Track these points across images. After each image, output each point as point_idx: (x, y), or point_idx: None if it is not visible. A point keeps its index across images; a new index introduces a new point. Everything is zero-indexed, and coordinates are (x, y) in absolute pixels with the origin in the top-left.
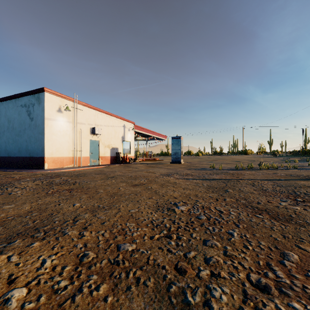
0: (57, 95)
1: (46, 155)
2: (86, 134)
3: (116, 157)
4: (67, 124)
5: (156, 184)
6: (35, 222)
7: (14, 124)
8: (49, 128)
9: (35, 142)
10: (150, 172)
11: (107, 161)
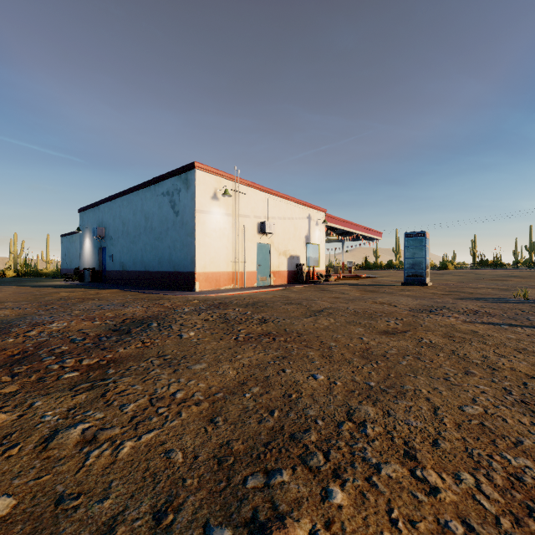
0: (212, 172)
1: (197, 269)
2: (251, 234)
3: (296, 272)
4: (224, 219)
5: (433, 334)
6: (274, 415)
7: (153, 222)
8: (201, 225)
9: (181, 249)
10: (383, 304)
11: (282, 278)
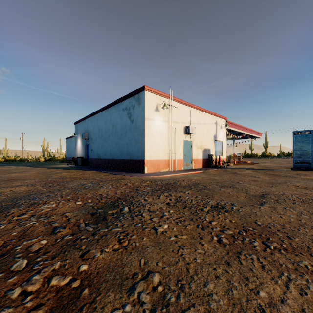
0: (155, 92)
1: (146, 158)
2: (180, 134)
3: (208, 160)
4: (163, 124)
5: None
6: None
7: (116, 128)
8: (148, 129)
9: (135, 145)
10: (307, 188)
11: (199, 164)
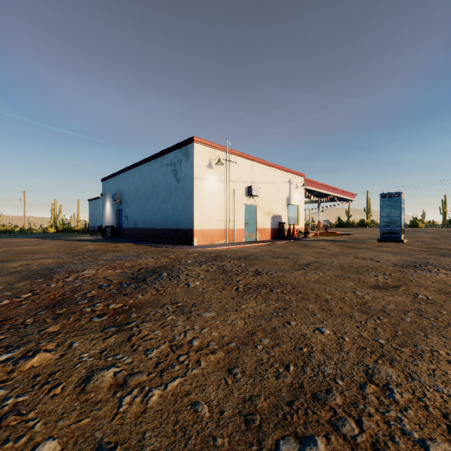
0: (207, 144)
1: (195, 226)
2: (240, 196)
3: (279, 230)
4: (217, 184)
5: (427, 290)
6: (290, 370)
7: (159, 188)
8: (198, 190)
9: (182, 210)
10: (365, 259)
11: (266, 235)
